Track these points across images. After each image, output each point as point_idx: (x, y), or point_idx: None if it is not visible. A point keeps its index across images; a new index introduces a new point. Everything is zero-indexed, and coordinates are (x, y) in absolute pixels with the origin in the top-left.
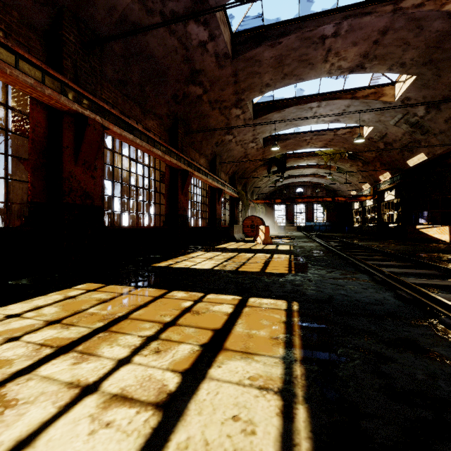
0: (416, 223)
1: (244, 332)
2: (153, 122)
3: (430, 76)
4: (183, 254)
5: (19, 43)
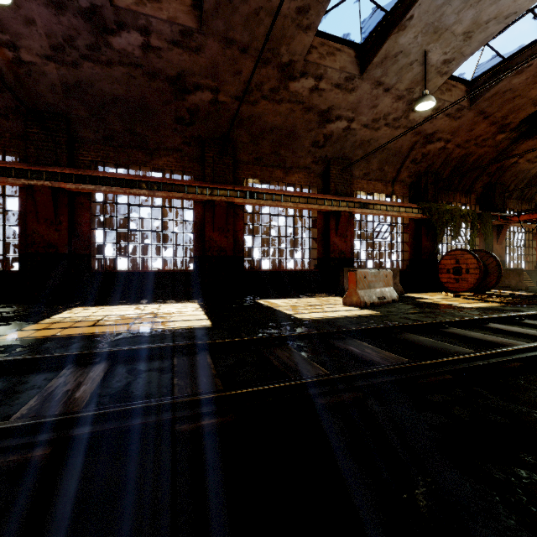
0: None
1: None
2: (169, 158)
3: None
4: (163, 303)
5: (14, 152)
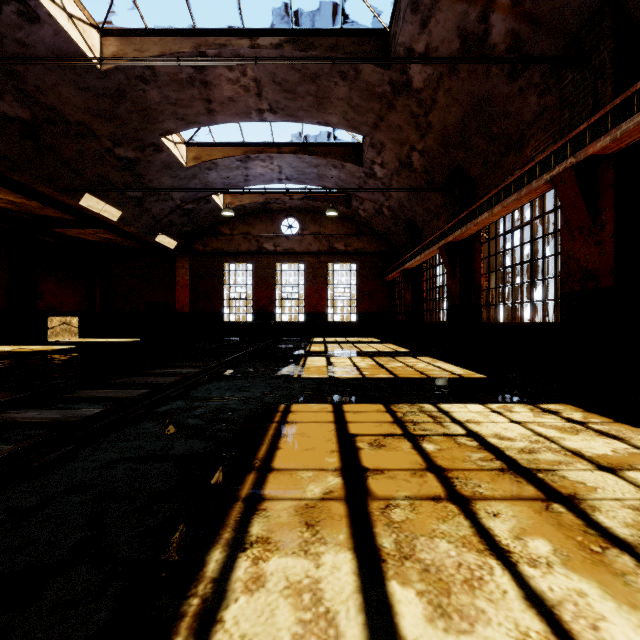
0: None
1: (322, 368)
2: None
3: None
4: None
5: None
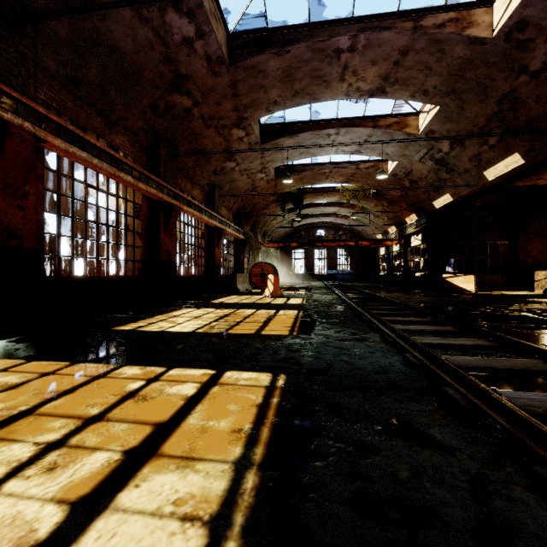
0: (443, 271)
1: (197, 424)
2: (124, 138)
3: (454, 108)
4: (163, 312)
5: None
